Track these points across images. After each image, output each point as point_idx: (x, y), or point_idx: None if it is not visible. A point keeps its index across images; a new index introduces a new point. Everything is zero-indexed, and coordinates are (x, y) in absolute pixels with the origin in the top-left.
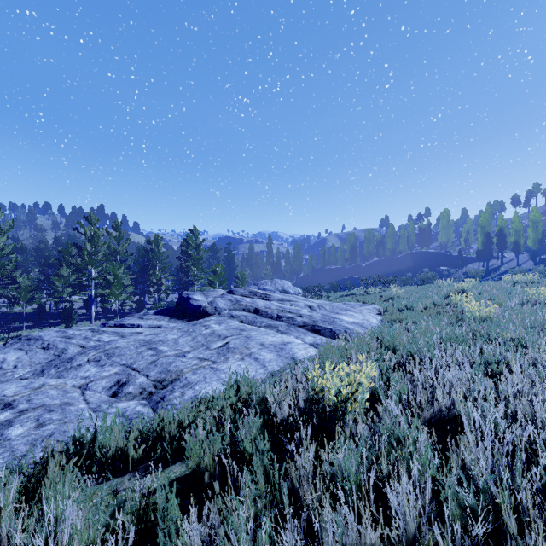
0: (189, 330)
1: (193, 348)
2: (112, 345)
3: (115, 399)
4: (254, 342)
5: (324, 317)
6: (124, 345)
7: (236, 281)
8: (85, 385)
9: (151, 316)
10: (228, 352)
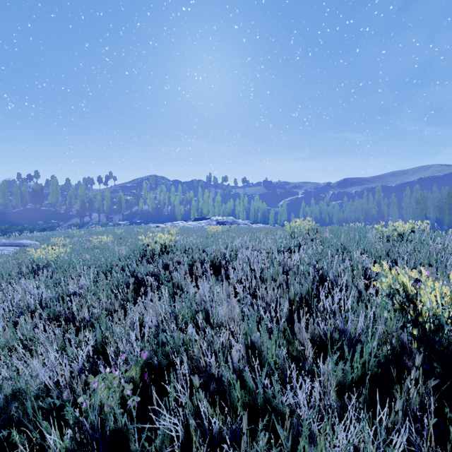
0: None
1: None
2: None
3: None
4: None
5: (12, 242)
6: None
7: None
8: None
9: None
10: None
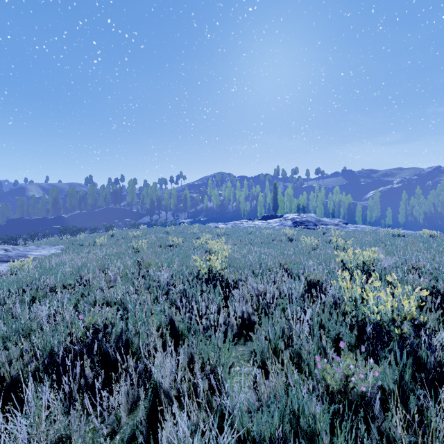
0: None
1: None
2: None
3: None
4: None
5: (18, 254)
6: None
7: None
8: None
9: None
10: None
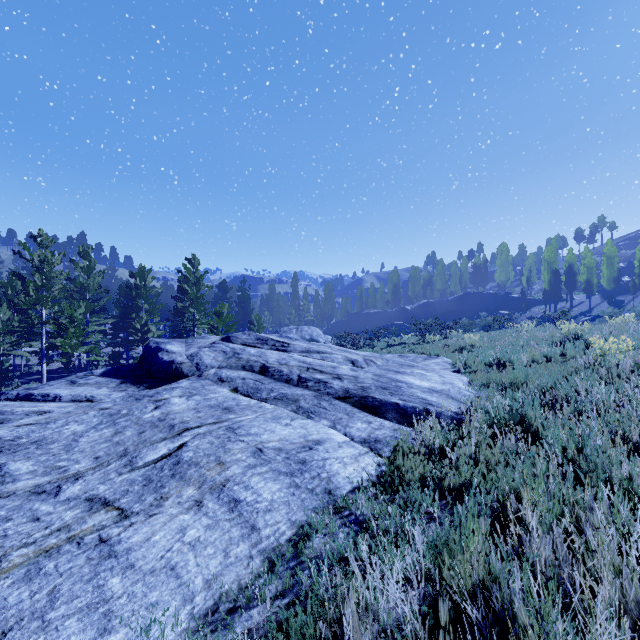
0: (121, 412)
1: (96, 463)
2: None
3: None
4: (242, 444)
5: (379, 380)
6: None
7: (250, 328)
8: None
9: (91, 380)
10: (170, 478)
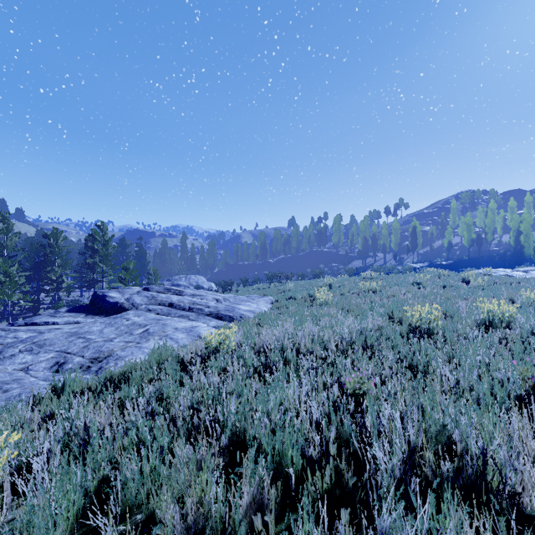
0: (112, 322)
1: (118, 335)
2: (40, 338)
3: (59, 374)
4: (170, 327)
5: (227, 307)
6: (53, 337)
7: (149, 278)
8: (26, 368)
9: (64, 314)
10: (149, 336)
